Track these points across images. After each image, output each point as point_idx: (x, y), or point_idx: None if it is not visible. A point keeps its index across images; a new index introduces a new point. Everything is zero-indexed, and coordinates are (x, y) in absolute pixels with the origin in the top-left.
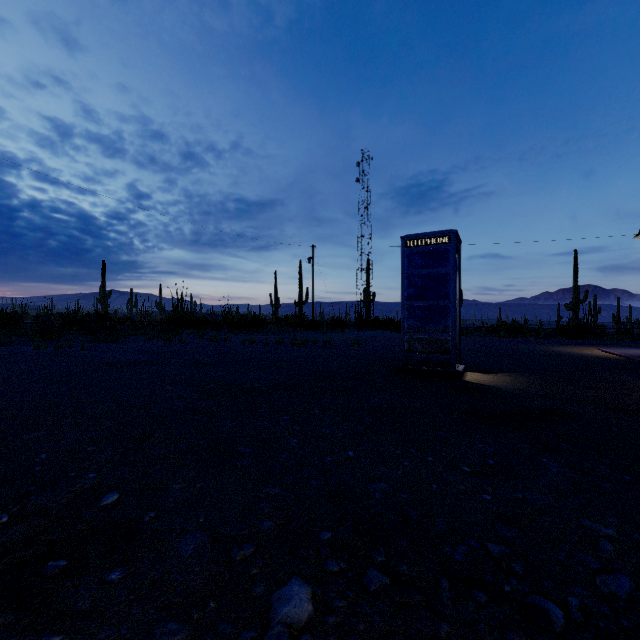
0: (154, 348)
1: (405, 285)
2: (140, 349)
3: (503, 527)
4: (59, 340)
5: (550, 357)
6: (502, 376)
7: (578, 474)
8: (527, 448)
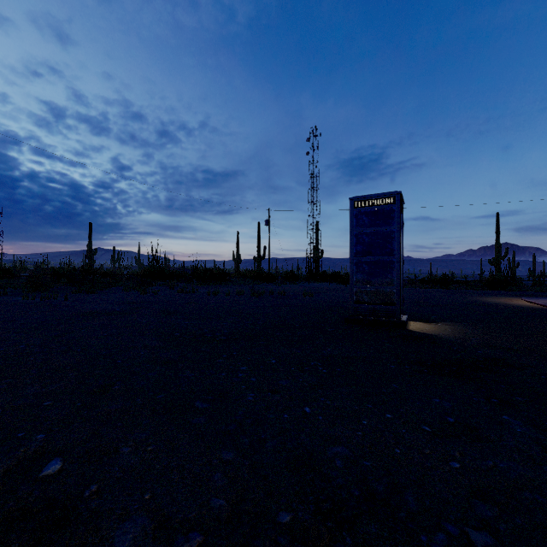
0: (129, 298)
1: (353, 242)
2: (117, 299)
3: (481, 506)
4: (48, 291)
5: (482, 307)
6: (442, 325)
7: (544, 435)
8: (483, 403)
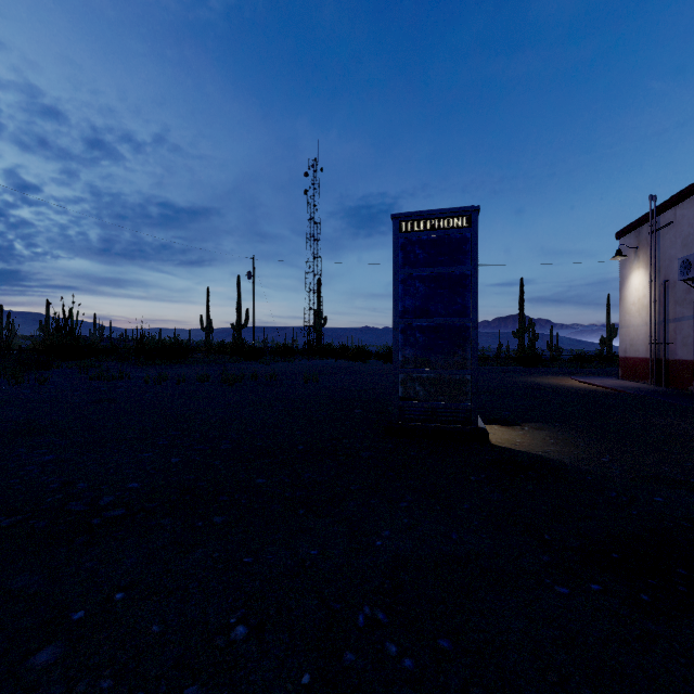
0: None
1: (399, 293)
2: None
3: None
4: None
5: (545, 392)
6: (533, 430)
7: None
8: None
